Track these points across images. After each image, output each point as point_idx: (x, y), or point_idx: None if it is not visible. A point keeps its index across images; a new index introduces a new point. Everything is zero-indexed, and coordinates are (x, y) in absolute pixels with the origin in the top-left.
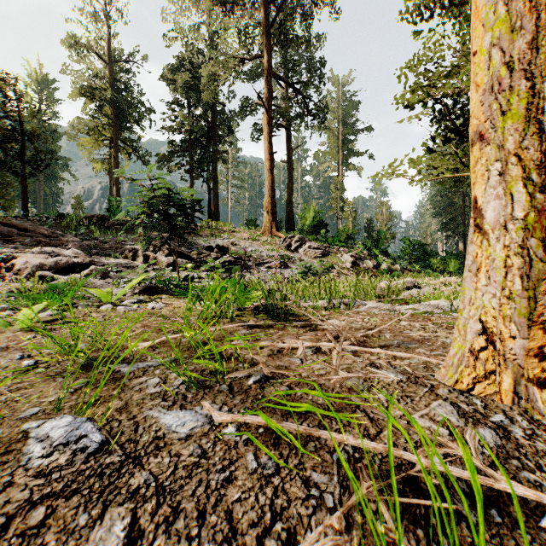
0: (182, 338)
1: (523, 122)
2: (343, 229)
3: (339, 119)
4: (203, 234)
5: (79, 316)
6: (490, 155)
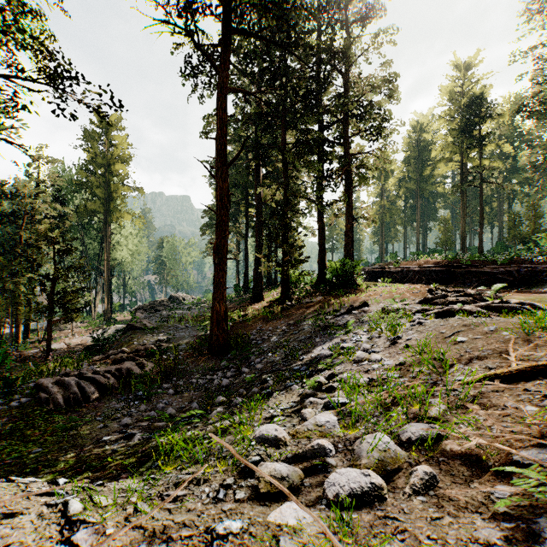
0: None
1: None
2: None
3: None
4: None
5: None
6: None
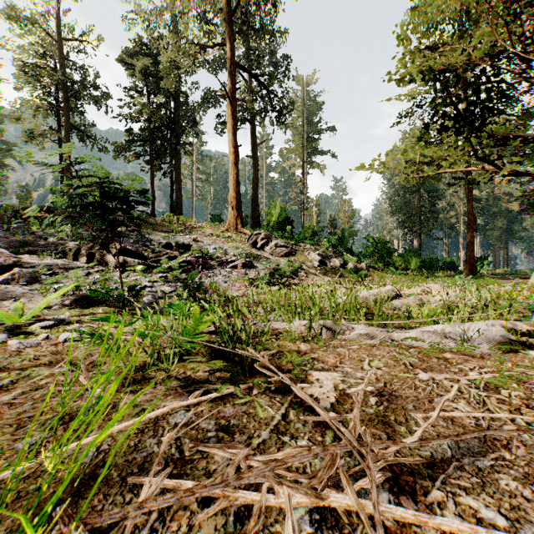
0: None
1: None
2: (308, 225)
3: (303, 118)
4: (163, 229)
5: None
6: None
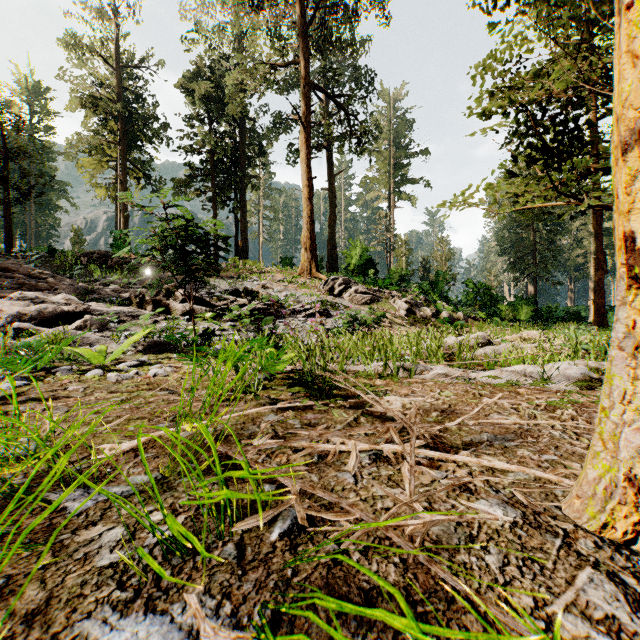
0: (183, 430)
1: None
2: (395, 269)
3: (390, 140)
4: (228, 275)
5: (52, 389)
6: None
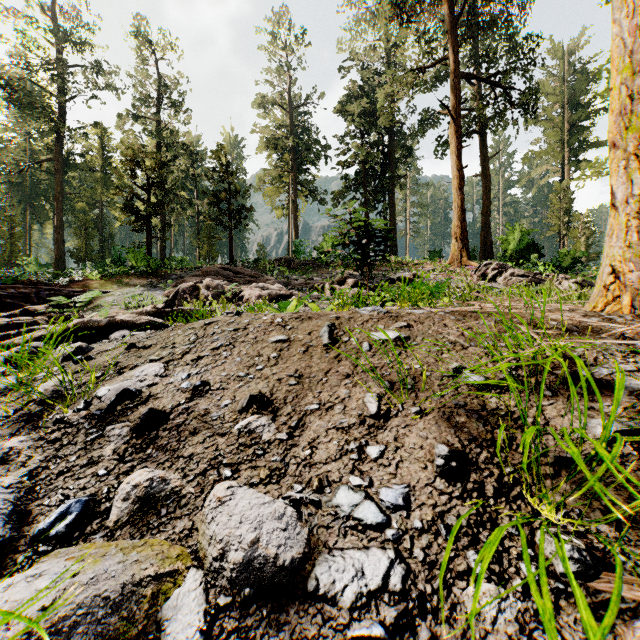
0: None
1: (639, 132)
2: (566, 251)
3: (563, 103)
4: (381, 268)
5: None
6: (618, 157)
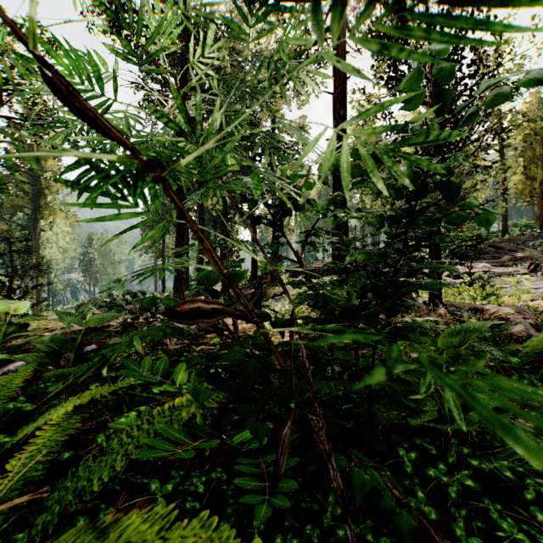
0: None
1: None
2: None
3: None
4: None
5: None
6: None
